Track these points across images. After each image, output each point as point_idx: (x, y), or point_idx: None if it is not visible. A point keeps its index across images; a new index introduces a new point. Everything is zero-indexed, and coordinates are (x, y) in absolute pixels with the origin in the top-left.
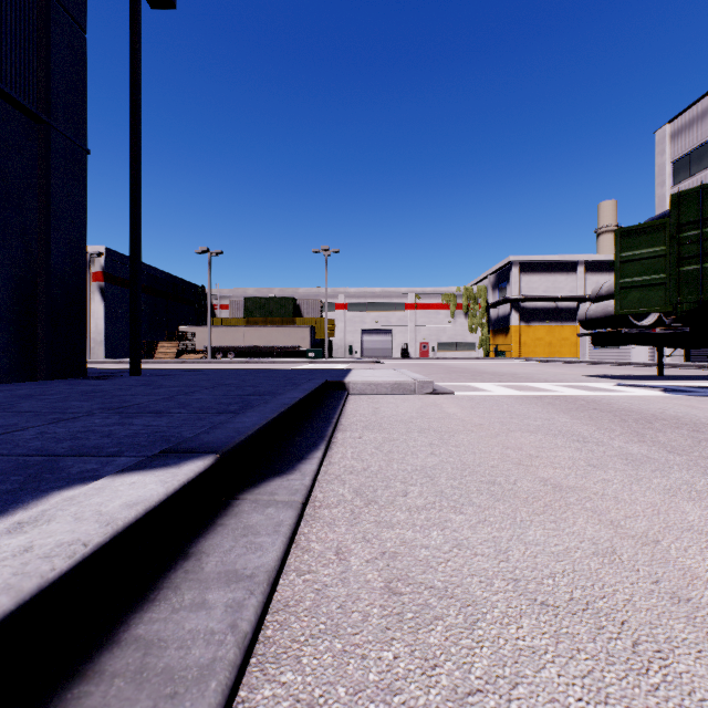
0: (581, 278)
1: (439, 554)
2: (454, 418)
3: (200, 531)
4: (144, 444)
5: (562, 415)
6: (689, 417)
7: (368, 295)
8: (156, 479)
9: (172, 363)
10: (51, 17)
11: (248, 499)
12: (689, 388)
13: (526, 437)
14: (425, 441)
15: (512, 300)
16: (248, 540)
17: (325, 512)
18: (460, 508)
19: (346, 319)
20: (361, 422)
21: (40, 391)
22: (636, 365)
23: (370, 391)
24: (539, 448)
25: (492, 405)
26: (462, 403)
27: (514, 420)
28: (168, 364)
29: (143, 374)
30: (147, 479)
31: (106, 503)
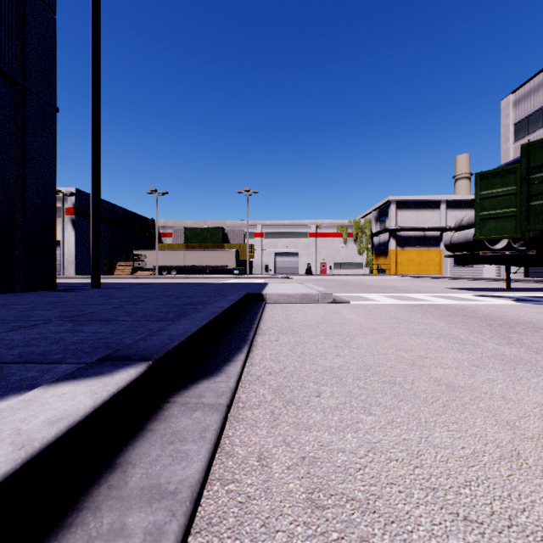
0: (443, 213)
1: (356, 459)
2: (352, 323)
3: (130, 438)
4: (87, 350)
5: (439, 320)
6: (542, 322)
7: (280, 226)
8: (87, 389)
9: (127, 278)
10: (27, 0)
11: (178, 402)
12: (534, 298)
13: (414, 340)
14: (331, 344)
15: (391, 230)
16: (174, 448)
17: (248, 413)
18: (369, 408)
19: (263, 244)
20: (276, 326)
21: (14, 301)
22: (487, 280)
23: (282, 300)
24: (427, 350)
25: (382, 312)
26: (357, 310)
27: (402, 325)
28: (125, 279)
29: (102, 287)
30: (78, 389)
31: (29, 419)
